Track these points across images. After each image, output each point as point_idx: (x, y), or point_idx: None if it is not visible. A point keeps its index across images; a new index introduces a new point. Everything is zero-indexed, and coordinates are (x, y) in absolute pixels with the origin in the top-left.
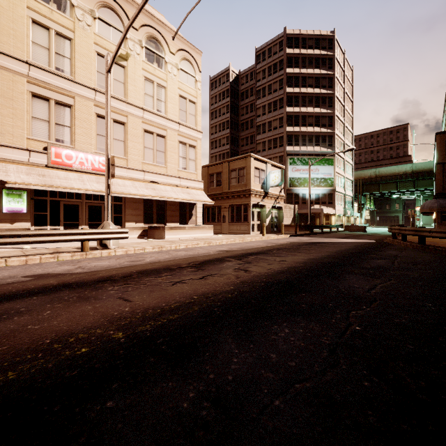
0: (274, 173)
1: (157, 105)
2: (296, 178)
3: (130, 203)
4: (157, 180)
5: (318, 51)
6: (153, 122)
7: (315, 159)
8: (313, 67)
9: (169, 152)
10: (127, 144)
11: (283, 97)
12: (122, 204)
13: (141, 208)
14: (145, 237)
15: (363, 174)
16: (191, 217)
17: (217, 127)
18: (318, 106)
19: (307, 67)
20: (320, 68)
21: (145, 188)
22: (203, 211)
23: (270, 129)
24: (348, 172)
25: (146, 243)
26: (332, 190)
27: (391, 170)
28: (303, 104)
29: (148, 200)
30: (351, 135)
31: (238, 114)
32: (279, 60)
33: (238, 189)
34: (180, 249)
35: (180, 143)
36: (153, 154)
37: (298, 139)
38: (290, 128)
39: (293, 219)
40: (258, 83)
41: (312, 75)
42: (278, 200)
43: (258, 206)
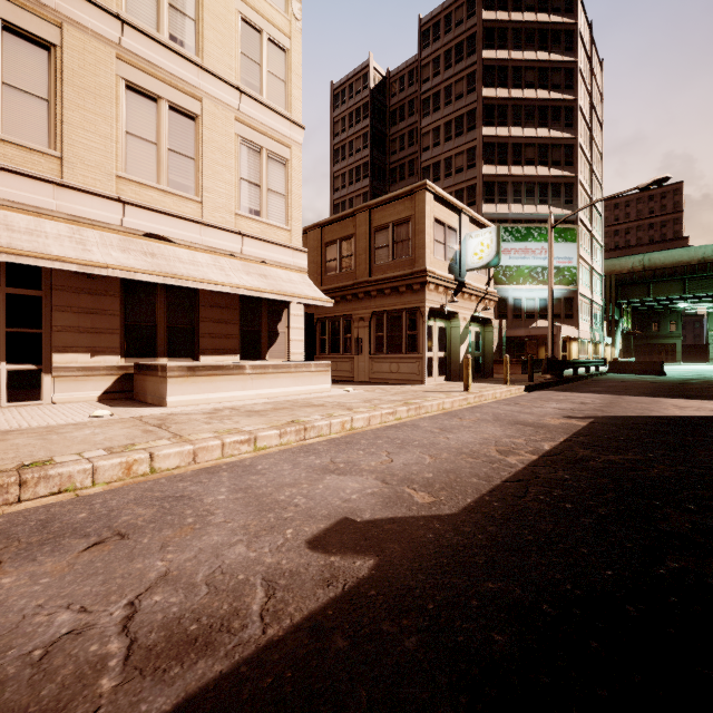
0: (480, 235)
1: (169, 22)
2: (502, 266)
3: (72, 295)
4: (170, 234)
5: (544, 17)
6: (157, 69)
7: (539, 229)
8: (536, 49)
9: (210, 163)
10: (59, 112)
11: (477, 108)
12: (44, 296)
13: (114, 309)
14: (128, 398)
15: (618, 265)
16: (274, 341)
17: (346, 177)
18: (546, 126)
19: (524, 47)
20: (550, 50)
21: (120, 249)
22: (312, 329)
23: (449, 172)
24: (595, 259)
25: (26, 440)
26: (572, 291)
27: (674, 256)
28: (515, 122)
29: (138, 288)
30: (600, 190)
31: (386, 152)
32: (466, 35)
33: (394, 272)
34: (116, 494)
35: (244, 145)
36: (157, 158)
37: (506, 191)
38: (489, 168)
39: (498, 349)
40: (424, 85)
41: (533, 64)
42: (483, 303)
43: (440, 315)
